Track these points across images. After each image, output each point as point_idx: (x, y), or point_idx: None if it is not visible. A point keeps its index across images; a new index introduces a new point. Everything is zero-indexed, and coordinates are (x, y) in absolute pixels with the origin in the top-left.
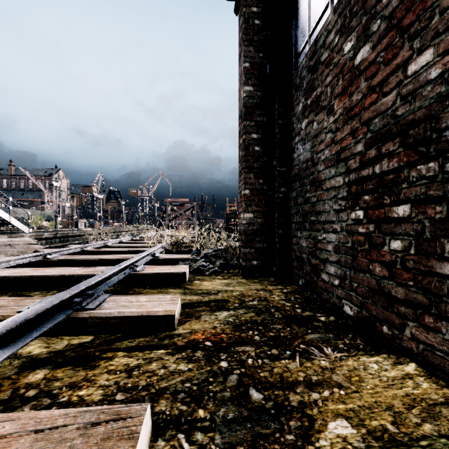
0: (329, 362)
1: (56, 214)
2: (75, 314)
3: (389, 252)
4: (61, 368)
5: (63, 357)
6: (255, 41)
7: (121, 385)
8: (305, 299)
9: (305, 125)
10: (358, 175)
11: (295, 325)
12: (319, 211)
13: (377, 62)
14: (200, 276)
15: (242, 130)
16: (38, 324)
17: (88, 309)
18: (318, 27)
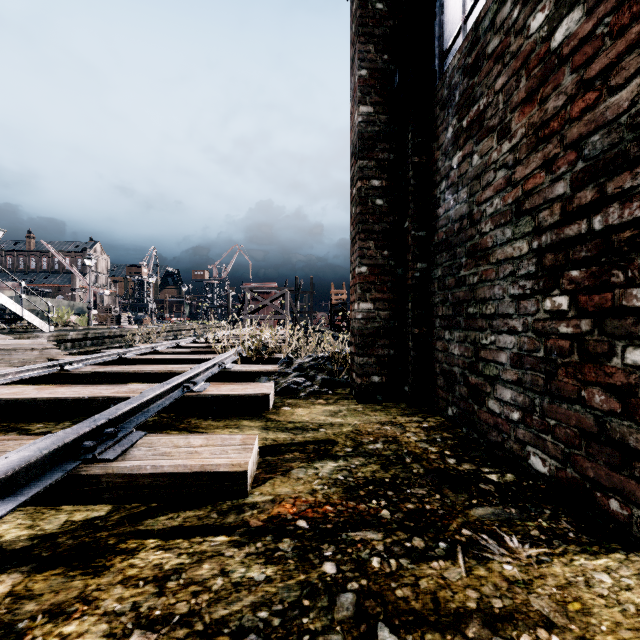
0: (519, 567)
1: (89, 305)
2: (81, 469)
3: (623, 368)
4: (44, 572)
5: (53, 548)
6: (377, 35)
7: (142, 612)
8: (460, 441)
9: (458, 161)
10: (557, 236)
11: (449, 488)
12: (483, 298)
13: (598, 35)
14: (291, 400)
15: (356, 175)
16: (13, 489)
17: (103, 460)
18: (479, 3)
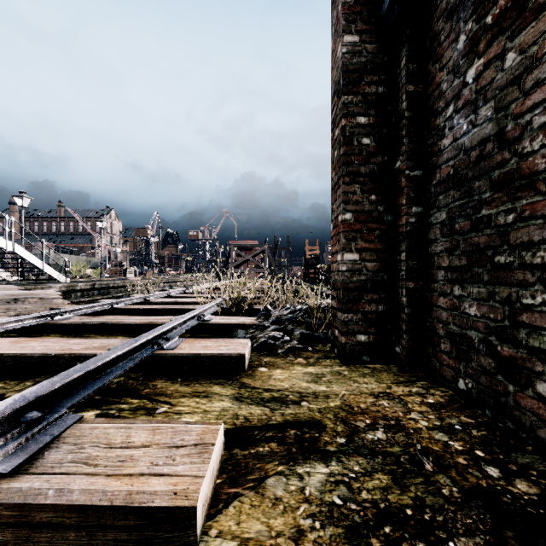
0: None
1: (101, 260)
2: None
3: None
4: None
5: None
6: None
7: None
8: (489, 432)
9: (476, 72)
10: None
11: (517, 542)
12: (527, 242)
13: None
14: (268, 357)
15: (339, 113)
16: None
17: None
18: None
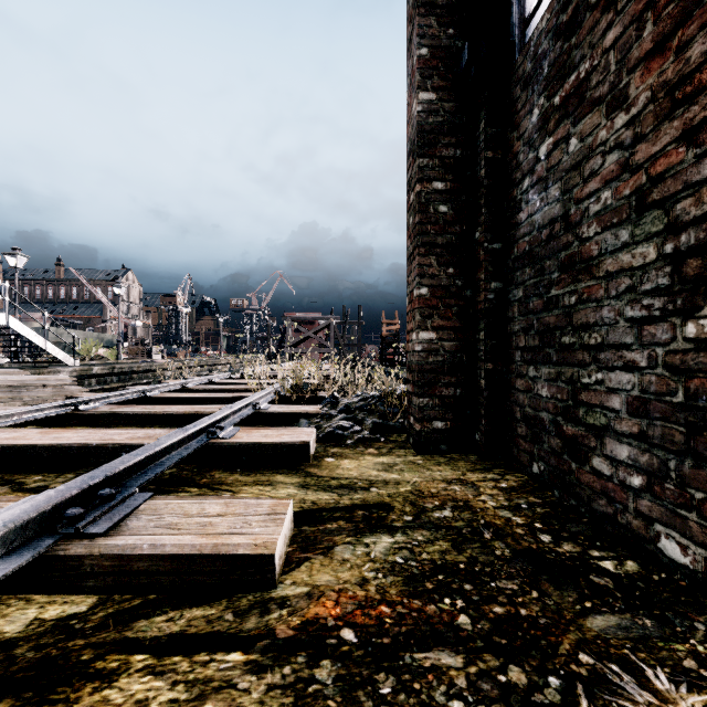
0: None
1: (118, 337)
2: (59, 547)
3: None
4: None
5: (5, 664)
6: (440, 5)
7: None
8: (552, 509)
9: (547, 150)
10: None
11: (548, 581)
12: (585, 324)
13: None
14: (336, 448)
15: (414, 176)
16: None
17: (89, 535)
18: None
